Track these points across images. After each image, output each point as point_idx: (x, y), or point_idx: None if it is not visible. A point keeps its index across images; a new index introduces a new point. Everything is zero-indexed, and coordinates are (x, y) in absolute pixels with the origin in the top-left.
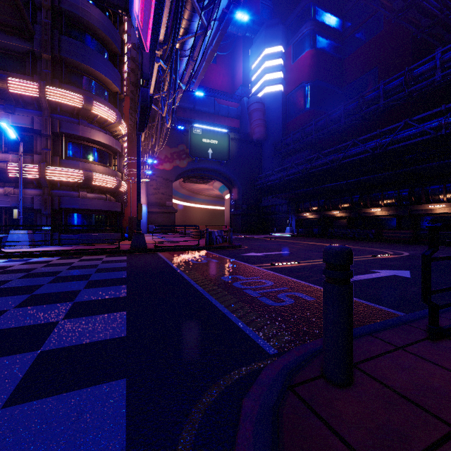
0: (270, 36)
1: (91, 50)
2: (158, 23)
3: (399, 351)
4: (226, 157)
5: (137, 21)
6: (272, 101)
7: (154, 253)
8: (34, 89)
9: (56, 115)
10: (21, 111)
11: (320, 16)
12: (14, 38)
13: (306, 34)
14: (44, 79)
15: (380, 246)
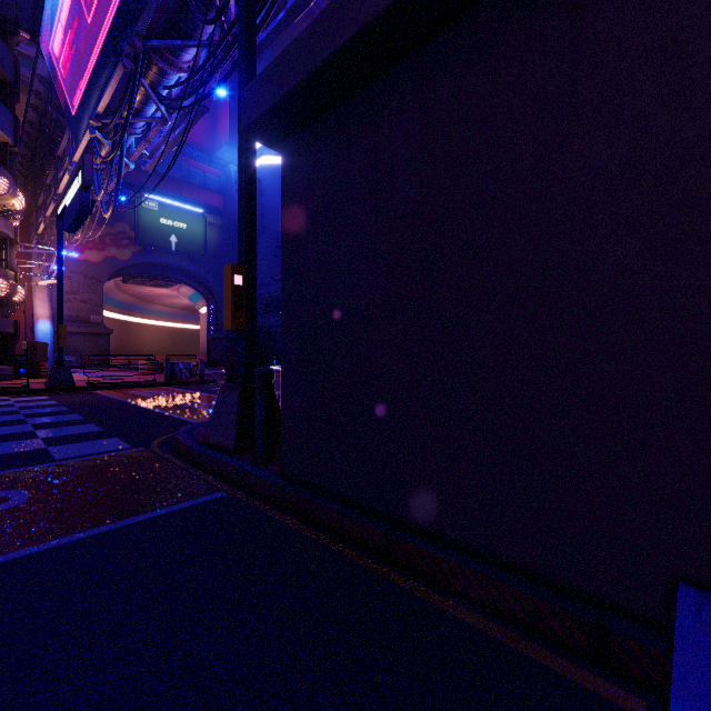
0: None
1: None
2: (97, 95)
3: None
4: (201, 251)
5: (56, 64)
6: (273, 178)
7: (89, 391)
8: None
9: None
10: None
11: None
12: None
13: None
14: None
15: None
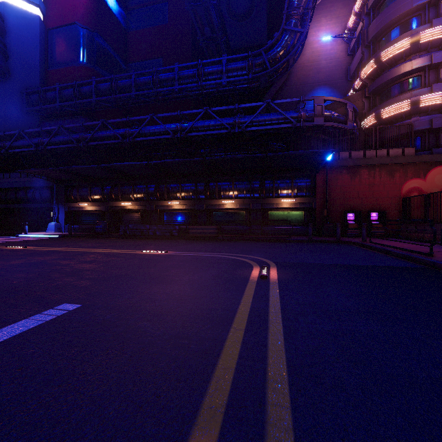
0: None
1: None
2: None
3: None
4: None
5: None
6: (20, 24)
7: None
8: None
9: None
10: None
11: None
12: None
13: None
14: None
15: (208, 248)
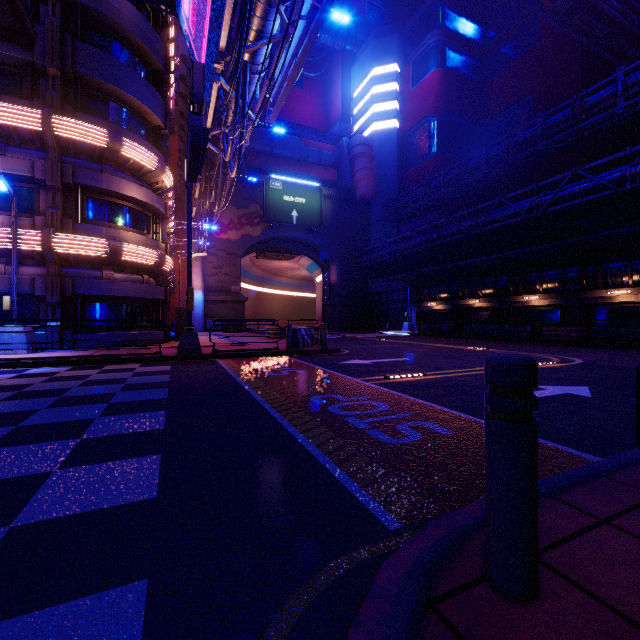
0: (380, 50)
1: (121, 63)
2: (218, 23)
3: (605, 527)
4: (317, 222)
5: (188, 21)
6: (383, 143)
7: (212, 360)
8: (34, 119)
9: (67, 159)
10: (16, 152)
11: (452, 22)
12: (5, 44)
13: (432, 47)
14: (50, 105)
15: (540, 350)
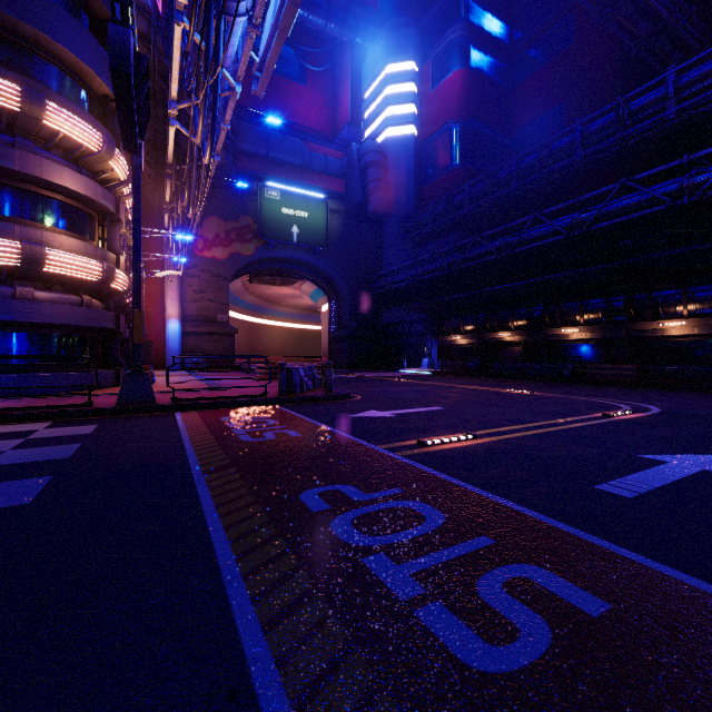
0: (395, 45)
1: None
2: None
3: None
4: (323, 241)
5: None
6: (398, 152)
7: (168, 414)
8: None
9: None
10: None
11: (477, 16)
12: None
13: (455, 43)
14: None
15: (594, 393)
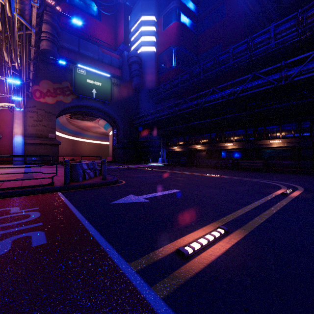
0: (145, 7)
1: None
2: None
3: None
4: (109, 98)
5: None
6: (147, 58)
7: None
8: None
9: None
10: None
11: None
12: None
13: (173, 9)
14: None
15: (251, 176)
